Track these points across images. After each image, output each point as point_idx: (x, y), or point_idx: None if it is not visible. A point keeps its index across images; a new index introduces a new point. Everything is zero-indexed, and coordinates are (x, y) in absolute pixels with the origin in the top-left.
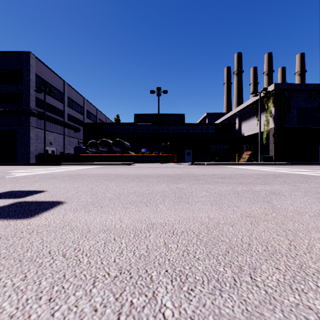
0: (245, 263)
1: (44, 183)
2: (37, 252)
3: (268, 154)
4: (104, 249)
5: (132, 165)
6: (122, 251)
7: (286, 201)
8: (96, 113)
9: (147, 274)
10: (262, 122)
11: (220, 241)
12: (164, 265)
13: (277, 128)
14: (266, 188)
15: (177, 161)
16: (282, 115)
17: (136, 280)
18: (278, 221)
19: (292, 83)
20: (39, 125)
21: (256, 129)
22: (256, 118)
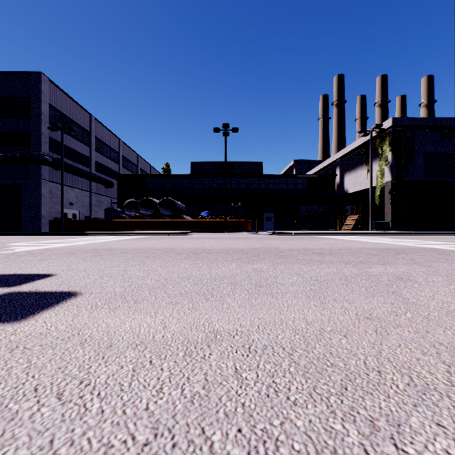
0: (380, 413)
1: (55, 262)
2: (15, 388)
3: (383, 220)
4: (132, 383)
5: (188, 235)
6: (162, 386)
7: (423, 292)
8: (136, 160)
9: (203, 439)
10: (374, 174)
11: (329, 365)
12: (235, 417)
13: (395, 182)
14: (388, 271)
15: (252, 229)
16: (403, 164)
17: (183, 452)
18: (419, 327)
19: (417, 118)
20: (55, 178)
21: (366, 184)
22: (366, 168)
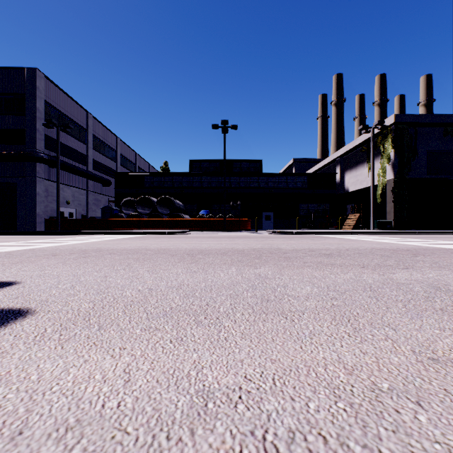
0: None
1: (30, 265)
2: None
3: (384, 218)
4: None
5: (186, 234)
6: None
7: None
8: (134, 159)
9: None
10: (375, 172)
11: None
12: None
13: (398, 180)
14: (416, 277)
15: (252, 228)
16: (406, 161)
17: None
18: None
19: (420, 114)
20: (50, 176)
21: (367, 182)
22: (367, 166)
